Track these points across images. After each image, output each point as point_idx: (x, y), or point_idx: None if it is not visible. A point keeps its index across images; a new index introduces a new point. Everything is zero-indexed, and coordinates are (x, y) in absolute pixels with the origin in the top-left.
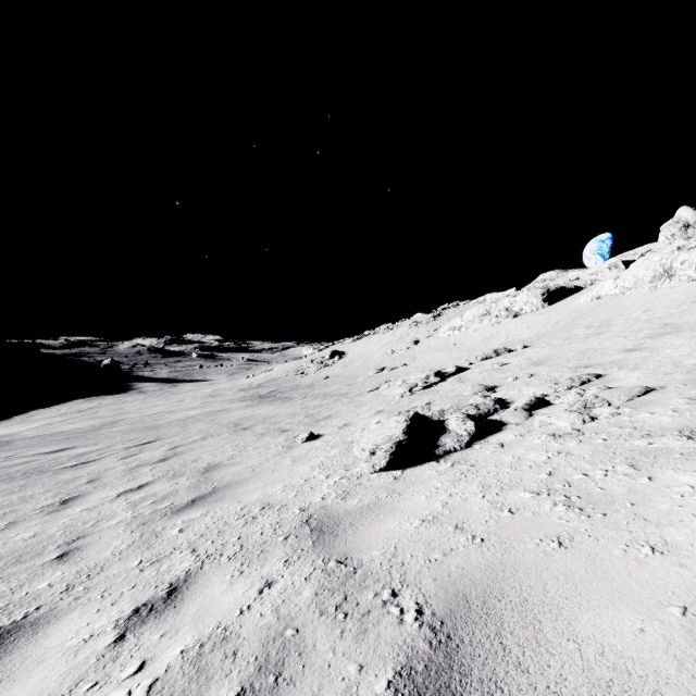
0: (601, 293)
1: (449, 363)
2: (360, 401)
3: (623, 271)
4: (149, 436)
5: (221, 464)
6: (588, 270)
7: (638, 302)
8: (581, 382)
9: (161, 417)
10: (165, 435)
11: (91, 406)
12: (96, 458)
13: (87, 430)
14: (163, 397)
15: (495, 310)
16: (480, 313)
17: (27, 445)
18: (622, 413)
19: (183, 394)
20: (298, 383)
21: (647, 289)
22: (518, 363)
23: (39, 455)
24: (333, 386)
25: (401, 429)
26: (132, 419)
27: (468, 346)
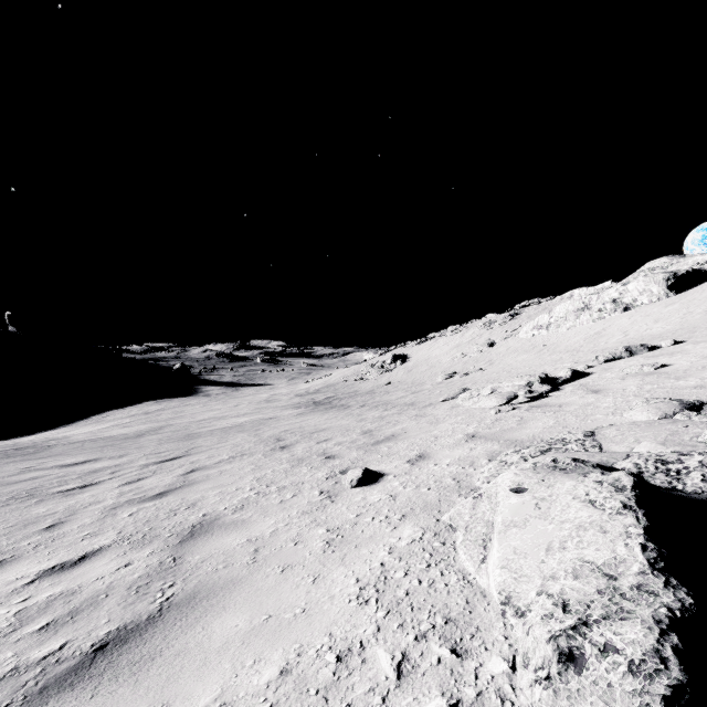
0: None
1: (547, 367)
2: (433, 415)
3: None
4: (180, 449)
5: (217, 522)
6: None
7: None
8: None
9: (208, 423)
10: (197, 449)
11: (158, 408)
12: (103, 479)
13: (130, 436)
14: (223, 401)
15: (596, 303)
16: (575, 308)
17: (60, 452)
18: None
19: (242, 398)
20: (357, 389)
21: None
22: (693, 364)
23: (56, 468)
24: (395, 393)
25: (635, 543)
26: (179, 425)
27: (564, 346)
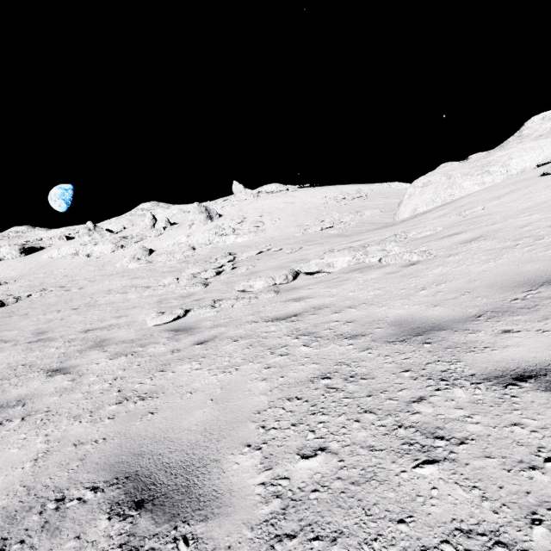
0: (53, 255)
1: None
2: None
3: (66, 242)
4: None
5: None
6: (50, 232)
7: (65, 264)
8: (41, 291)
9: None
10: None
11: None
12: None
13: None
14: None
15: None
16: None
17: None
18: (47, 294)
19: None
20: None
21: (70, 258)
22: (16, 288)
23: None
24: None
25: None
26: None
27: None
